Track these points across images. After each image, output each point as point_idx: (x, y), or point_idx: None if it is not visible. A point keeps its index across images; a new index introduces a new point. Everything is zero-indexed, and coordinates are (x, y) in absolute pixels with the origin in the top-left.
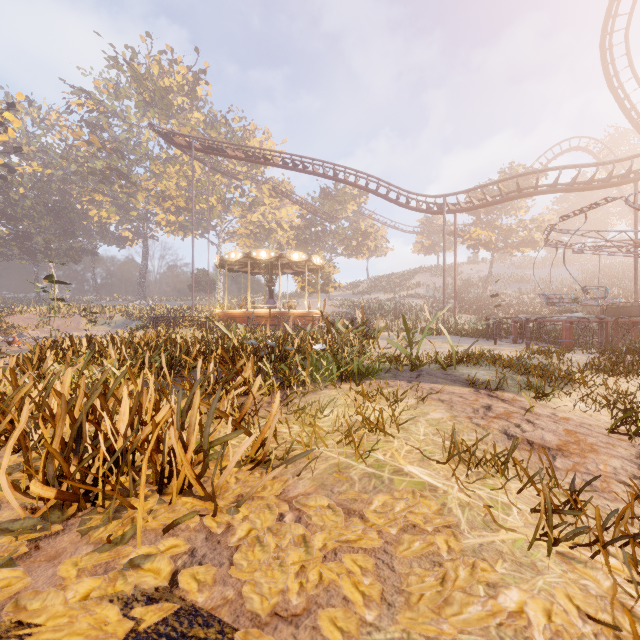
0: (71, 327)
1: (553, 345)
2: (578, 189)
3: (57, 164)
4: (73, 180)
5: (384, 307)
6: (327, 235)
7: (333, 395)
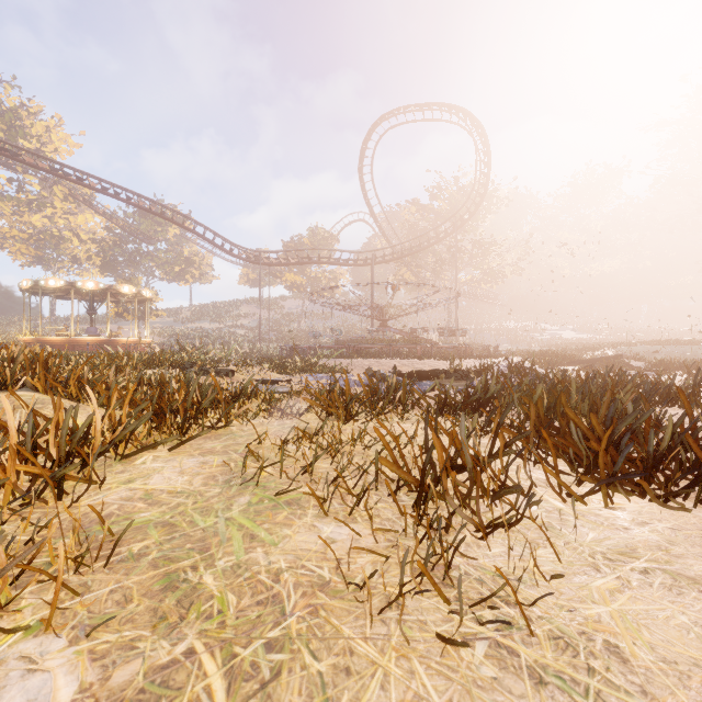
0: None
1: None
2: (342, 265)
3: None
4: None
5: (210, 337)
6: (144, 257)
7: None
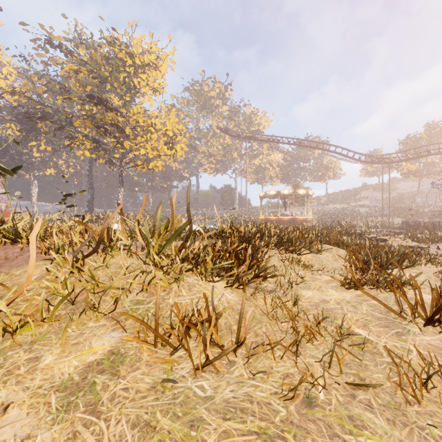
0: None
1: None
2: None
3: None
4: None
5: (342, 214)
6: (302, 170)
7: None
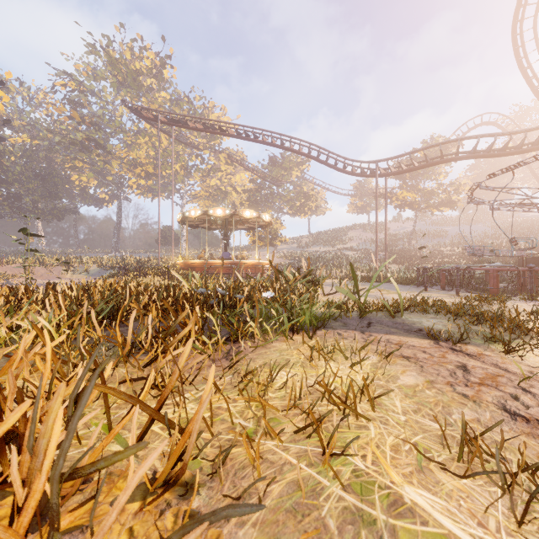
0: (53, 275)
1: (476, 291)
2: (494, 155)
3: (44, 136)
4: (57, 149)
5: (324, 258)
6: (275, 197)
7: (284, 349)
